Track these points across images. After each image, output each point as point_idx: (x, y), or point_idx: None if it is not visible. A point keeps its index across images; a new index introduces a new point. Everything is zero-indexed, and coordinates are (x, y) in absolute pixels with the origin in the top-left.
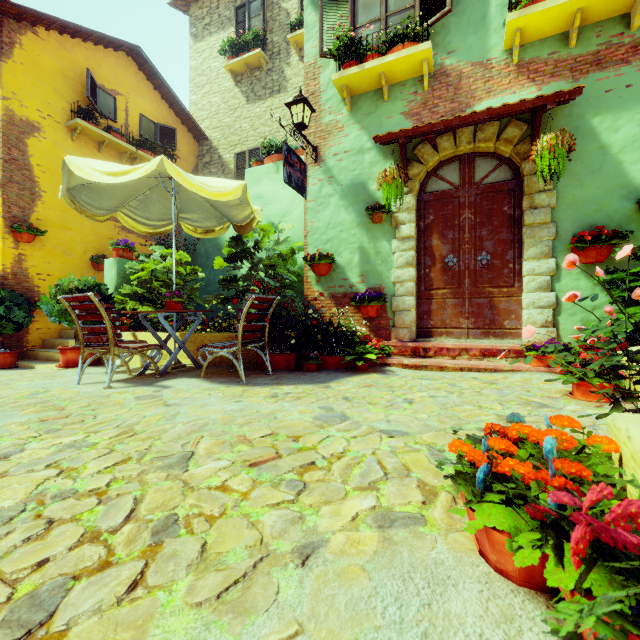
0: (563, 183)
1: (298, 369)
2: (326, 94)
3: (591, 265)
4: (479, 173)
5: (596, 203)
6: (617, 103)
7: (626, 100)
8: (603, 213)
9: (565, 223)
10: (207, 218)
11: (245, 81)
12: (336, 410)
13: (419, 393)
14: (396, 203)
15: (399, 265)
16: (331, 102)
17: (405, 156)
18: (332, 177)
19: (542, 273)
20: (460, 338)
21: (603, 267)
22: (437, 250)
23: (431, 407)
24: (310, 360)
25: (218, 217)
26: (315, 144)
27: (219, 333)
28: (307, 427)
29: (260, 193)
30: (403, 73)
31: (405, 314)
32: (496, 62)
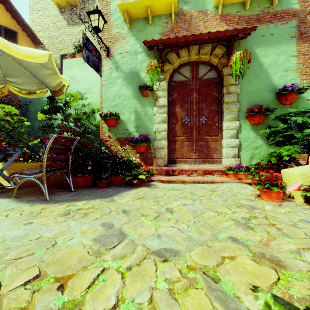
0: (242, 81)
1: (94, 186)
2: (114, 16)
3: (255, 125)
4: (201, 73)
5: (258, 93)
6: (267, 42)
7: (271, 41)
8: (261, 98)
9: (243, 102)
10: (29, 83)
11: (67, 12)
12: (115, 226)
13: (175, 202)
14: (156, 85)
15: (158, 122)
16: (117, 21)
17: (161, 58)
18: (118, 67)
19: (233, 128)
20: (191, 164)
21: (261, 126)
22: (179, 114)
23: (187, 216)
24: (102, 180)
25: (38, 83)
26: (107, 45)
27: (36, 163)
28: (83, 257)
29: (73, 75)
30: (160, 9)
31: (161, 150)
32: (210, 12)
